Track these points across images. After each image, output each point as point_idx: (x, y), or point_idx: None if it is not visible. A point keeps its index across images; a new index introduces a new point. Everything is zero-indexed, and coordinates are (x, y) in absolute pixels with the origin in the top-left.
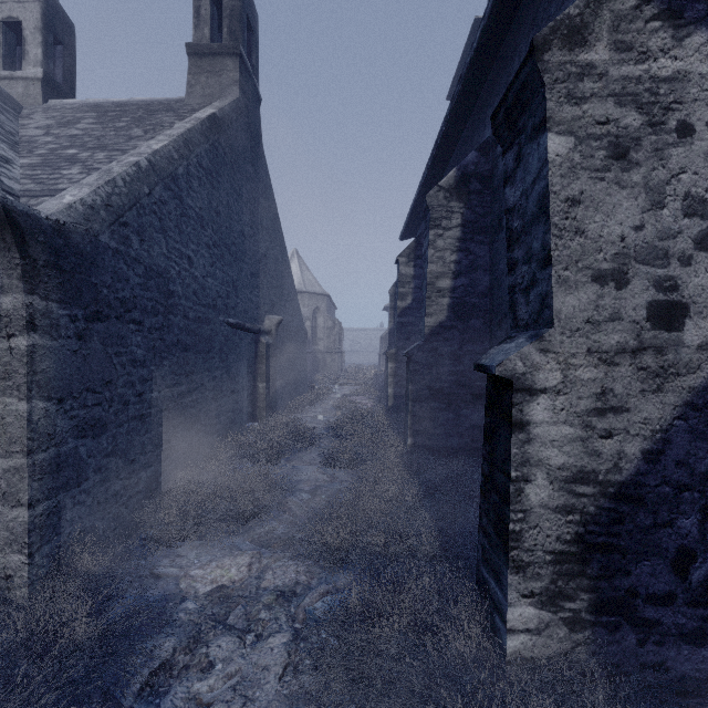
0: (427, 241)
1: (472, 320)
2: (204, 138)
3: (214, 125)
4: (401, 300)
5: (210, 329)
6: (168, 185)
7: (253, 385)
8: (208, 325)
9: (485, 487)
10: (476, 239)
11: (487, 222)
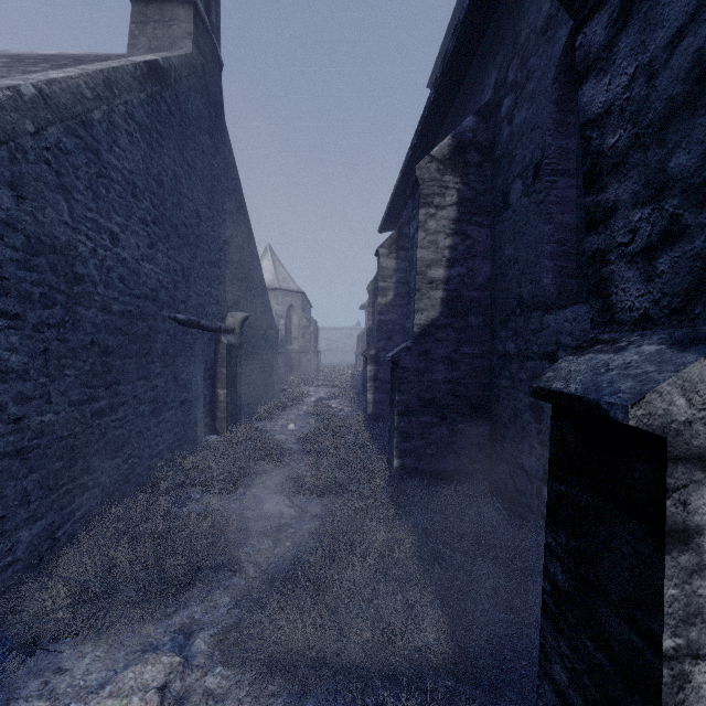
0: (416, 222)
1: (470, 317)
2: (137, 84)
3: (154, 73)
4: (381, 295)
5: (148, 326)
6: (74, 129)
7: (212, 392)
8: (144, 322)
9: (557, 608)
10: (474, 221)
11: (487, 201)
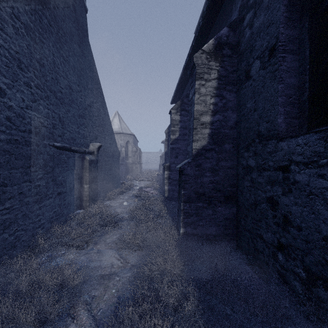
0: (193, 89)
1: (225, 144)
2: None
3: None
4: (172, 134)
5: (32, 149)
6: None
7: (81, 186)
8: (29, 146)
9: None
10: (227, 88)
11: (234, 77)
